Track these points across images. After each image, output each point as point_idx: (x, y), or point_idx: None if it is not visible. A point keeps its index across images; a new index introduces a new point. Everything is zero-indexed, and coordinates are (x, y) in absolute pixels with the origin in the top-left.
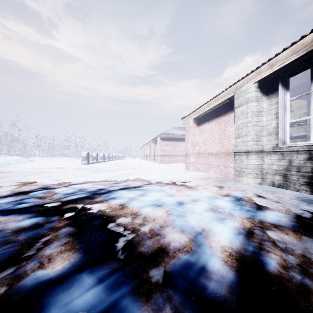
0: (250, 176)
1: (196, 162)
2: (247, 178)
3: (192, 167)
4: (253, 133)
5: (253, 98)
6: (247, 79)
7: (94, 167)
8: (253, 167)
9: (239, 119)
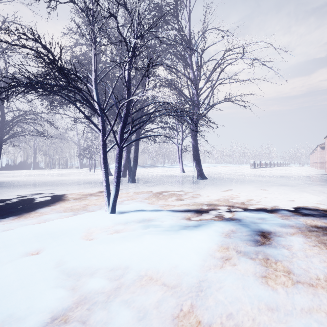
0: None
1: None
2: None
3: None
4: None
5: None
6: None
7: (259, 170)
8: None
9: None
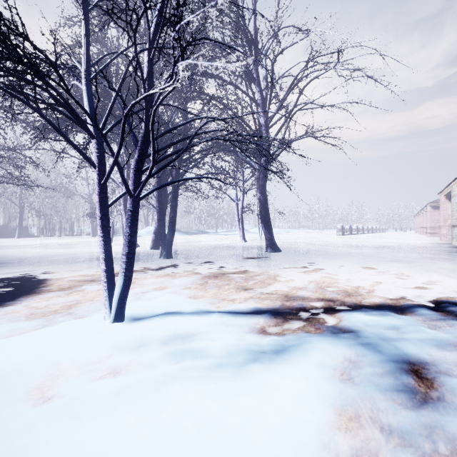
0: (454, 240)
1: (449, 234)
2: (453, 241)
3: (444, 237)
4: (456, 215)
5: (456, 195)
6: (455, 182)
7: (349, 237)
8: (456, 235)
9: (452, 205)
